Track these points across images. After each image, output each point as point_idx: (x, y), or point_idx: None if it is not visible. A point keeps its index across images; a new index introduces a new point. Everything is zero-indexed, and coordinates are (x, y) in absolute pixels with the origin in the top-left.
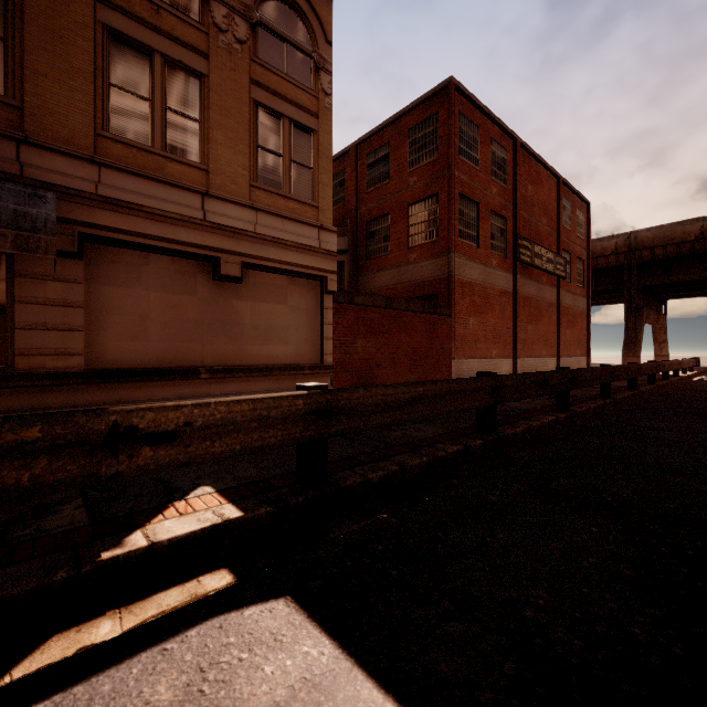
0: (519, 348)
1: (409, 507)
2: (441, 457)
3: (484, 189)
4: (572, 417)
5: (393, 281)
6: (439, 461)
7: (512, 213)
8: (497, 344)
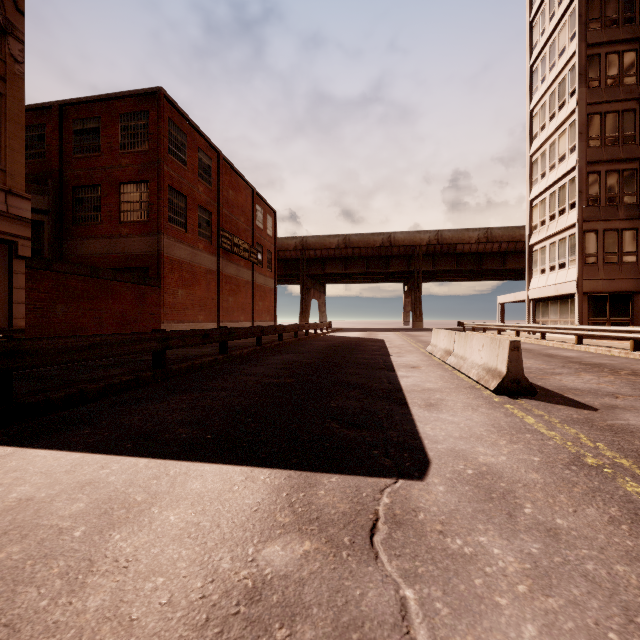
0: (222, 315)
1: (80, 407)
2: (116, 383)
3: (192, 186)
4: (229, 357)
5: (105, 250)
6: (114, 386)
7: (216, 210)
8: (204, 311)
